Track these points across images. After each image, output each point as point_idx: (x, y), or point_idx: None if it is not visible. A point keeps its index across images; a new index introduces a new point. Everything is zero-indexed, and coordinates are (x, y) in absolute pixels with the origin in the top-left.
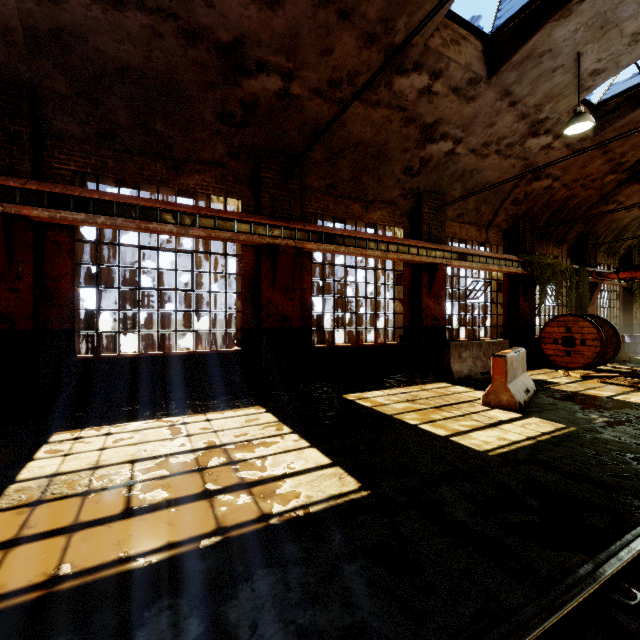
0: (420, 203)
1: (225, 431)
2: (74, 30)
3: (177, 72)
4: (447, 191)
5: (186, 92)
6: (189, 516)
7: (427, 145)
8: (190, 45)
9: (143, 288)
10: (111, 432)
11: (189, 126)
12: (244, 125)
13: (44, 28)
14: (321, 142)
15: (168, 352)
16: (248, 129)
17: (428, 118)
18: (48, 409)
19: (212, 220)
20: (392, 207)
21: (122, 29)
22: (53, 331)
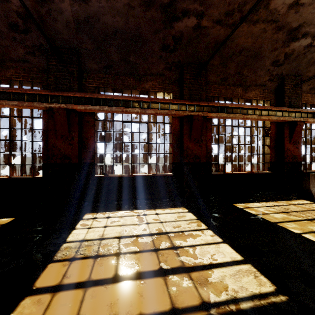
0: (283, 83)
1: (167, 223)
2: (94, 15)
3: (140, 27)
4: (303, 73)
5: (145, 37)
6: (152, 290)
7: (291, 43)
8: (147, 10)
9: (124, 142)
10: (110, 216)
11: (146, 56)
12: (174, 50)
13: (82, 18)
14: (218, 53)
15: (136, 174)
16: (176, 52)
17: (294, 24)
18: (84, 200)
19: (157, 104)
20: (262, 88)
21: (115, 9)
22: (86, 163)
